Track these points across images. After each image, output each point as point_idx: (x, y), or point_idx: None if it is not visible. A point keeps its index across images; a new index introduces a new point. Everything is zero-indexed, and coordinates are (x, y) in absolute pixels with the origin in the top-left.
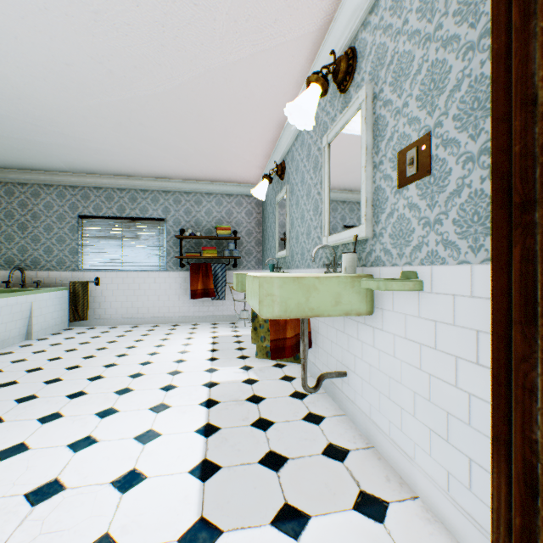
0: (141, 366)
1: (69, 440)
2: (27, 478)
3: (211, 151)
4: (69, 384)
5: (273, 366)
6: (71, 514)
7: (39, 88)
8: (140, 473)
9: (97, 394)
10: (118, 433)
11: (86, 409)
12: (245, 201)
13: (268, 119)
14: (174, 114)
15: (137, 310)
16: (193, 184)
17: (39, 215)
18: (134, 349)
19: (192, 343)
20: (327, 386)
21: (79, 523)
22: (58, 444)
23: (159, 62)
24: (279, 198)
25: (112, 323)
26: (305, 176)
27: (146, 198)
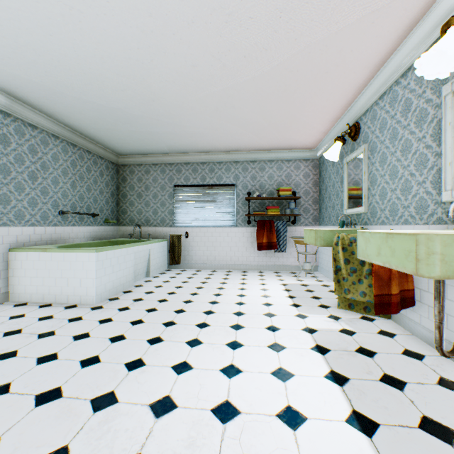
0: (238, 306)
1: (219, 366)
2: (205, 395)
3: (283, 122)
4: (192, 315)
5: (361, 318)
6: (259, 440)
7: (168, 90)
8: (297, 412)
9: (218, 327)
10: (254, 366)
11: (216, 339)
12: (302, 165)
13: (350, 83)
14: (262, 93)
15: (214, 257)
16: (257, 154)
17: (149, 186)
18: (224, 290)
19: (267, 288)
20: (448, 350)
21: (271, 452)
22: (212, 367)
23: (265, 47)
24: (350, 158)
25: (196, 267)
26: (399, 132)
27: (220, 168)
